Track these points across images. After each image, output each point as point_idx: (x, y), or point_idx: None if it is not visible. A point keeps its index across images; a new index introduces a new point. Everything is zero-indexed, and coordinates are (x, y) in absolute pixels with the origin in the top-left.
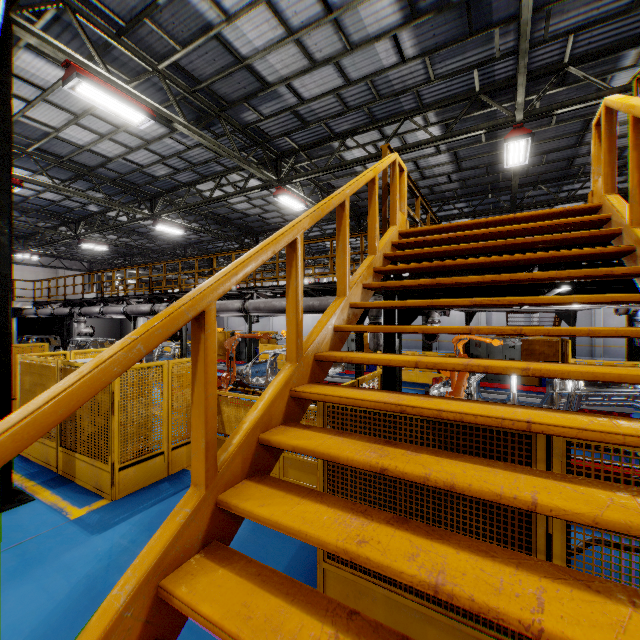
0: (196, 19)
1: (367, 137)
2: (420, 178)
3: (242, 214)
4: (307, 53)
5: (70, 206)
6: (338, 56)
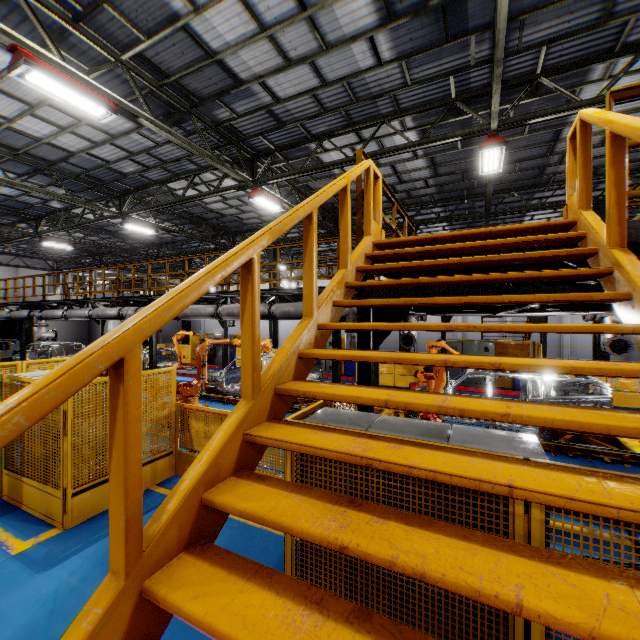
0: (161, 8)
1: (344, 140)
2: (398, 182)
3: (218, 214)
4: (281, 51)
5: (30, 202)
6: (313, 55)
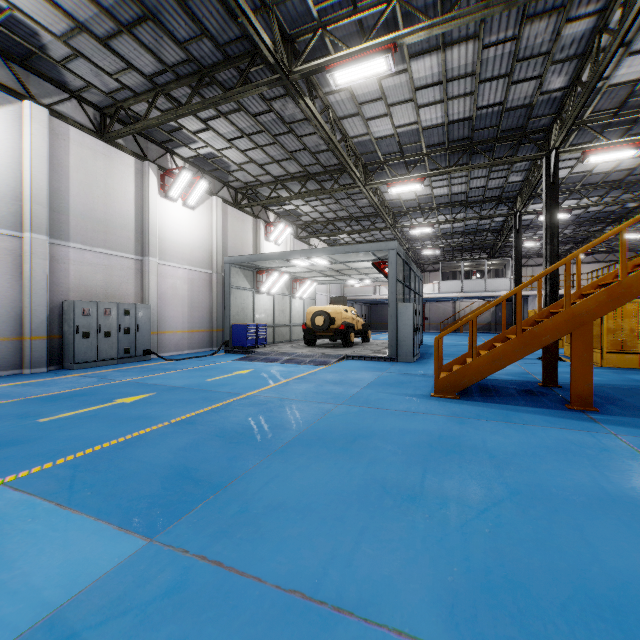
0: None
1: None
2: None
3: None
4: None
5: (610, 210)
6: None
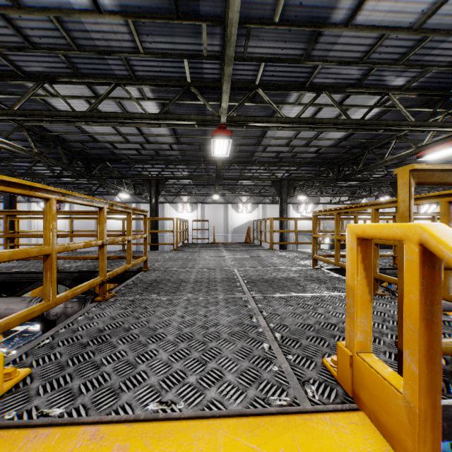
0: None
1: (75, 89)
2: (145, 141)
3: None
4: None
5: None
6: None
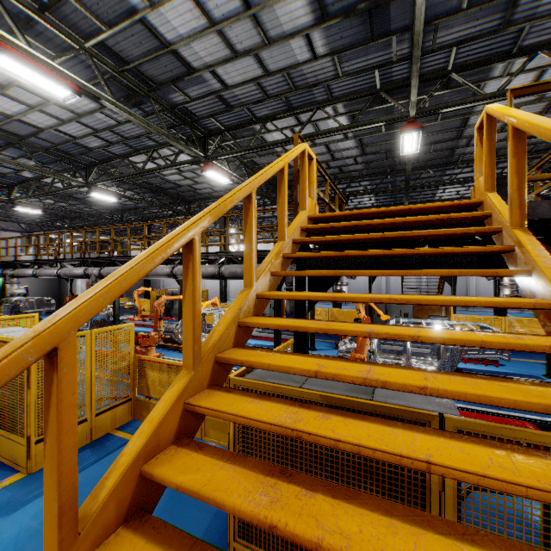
0: (120, 2)
1: (285, 122)
2: (331, 159)
3: (174, 184)
4: (229, 44)
5: (4, 172)
6: (257, 49)
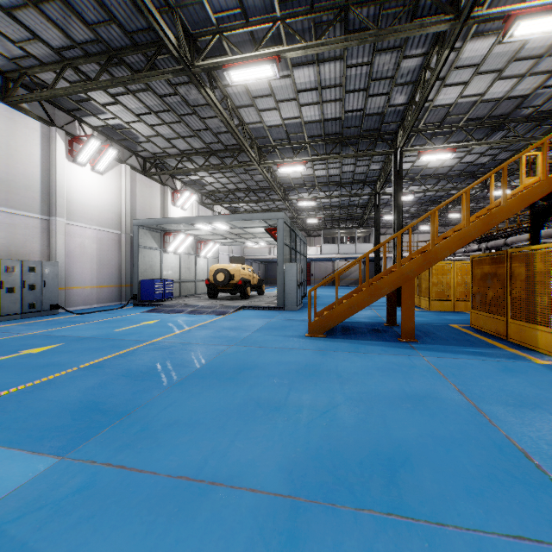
0: (467, 104)
1: None
2: None
3: None
4: (541, 73)
5: (440, 195)
6: None
